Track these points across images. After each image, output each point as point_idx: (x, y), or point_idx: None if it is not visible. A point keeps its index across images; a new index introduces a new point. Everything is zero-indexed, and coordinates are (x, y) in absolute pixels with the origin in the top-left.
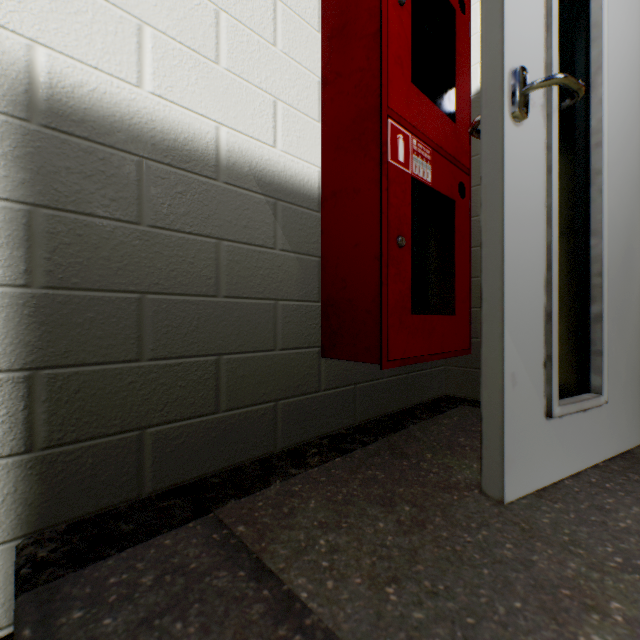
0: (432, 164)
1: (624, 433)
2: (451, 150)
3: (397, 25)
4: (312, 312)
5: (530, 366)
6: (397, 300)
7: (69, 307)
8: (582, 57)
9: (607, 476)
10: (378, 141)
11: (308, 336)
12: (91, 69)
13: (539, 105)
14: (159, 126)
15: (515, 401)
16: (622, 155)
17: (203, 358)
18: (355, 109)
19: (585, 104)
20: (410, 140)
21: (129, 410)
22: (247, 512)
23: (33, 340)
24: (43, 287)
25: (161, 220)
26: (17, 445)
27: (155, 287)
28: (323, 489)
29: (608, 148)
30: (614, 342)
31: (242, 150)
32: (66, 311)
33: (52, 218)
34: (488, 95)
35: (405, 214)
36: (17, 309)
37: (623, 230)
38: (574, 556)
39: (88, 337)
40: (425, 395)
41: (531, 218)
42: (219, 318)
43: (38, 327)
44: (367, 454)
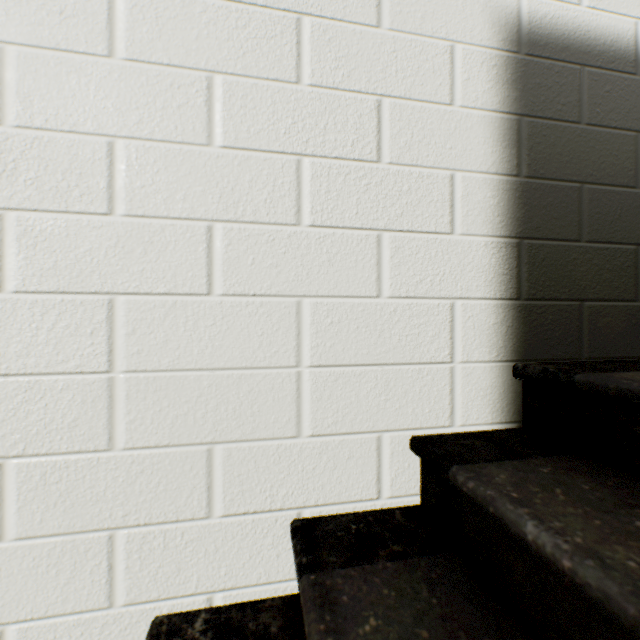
0: None
1: None
2: None
3: None
4: None
5: None
6: None
7: (537, 193)
8: None
9: None
10: None
11: None
12: (549, 2)
13: None
14: (591, 35)
15: None
16: None
17: (623, 246)
18: None
19: None
20: None
21: (572, 283)
22: None
23: (519, 217)
24: (524, 177)
25: (593, 118)
26: (512, 293)
27: (589, 178)
28: None
29: None
30: None
31: None
32: (536, 196)
33: (529, 124)
34: None
35: None
36: (512, 193)
37: None
38: None
39: (548, 218)
40: None
41: None
42: (636, 209)
43: (522, 207)
44: None
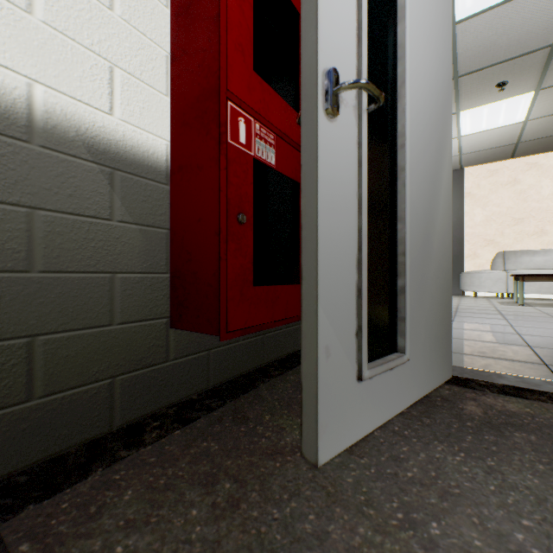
0: (276, 148)
1: (423, 381)
2: (296, 138)
3: (238, 14)
4: (159, 283)
5: (343, 337)
6: (238, 274)
7: None
8: (391, 71)
9: (407, 423)
10: (218, 121)
11: (154, 308)
12: None
13: (352, 106)
14: None
15: (329, 371)
16: (422, 156)
17: (8, 342)
18: (199, 87)
19: (394, 111)
20: (253, 124)
21: None
22: (43, 521)
23: None
24: None
25: None
26: None
27: None
28: (147, 473)
29: (411, 150)
30: (416, 309)
31: (66, 113)
32: None
33: None
34: (307, 90)
35: (247, 193)
36: None
37: (423, 217)
38: (365, 519)
39: None
40: (281, 352)
41: (344, 205)
42: (33, 295)
43: None
44: (209, 422)
